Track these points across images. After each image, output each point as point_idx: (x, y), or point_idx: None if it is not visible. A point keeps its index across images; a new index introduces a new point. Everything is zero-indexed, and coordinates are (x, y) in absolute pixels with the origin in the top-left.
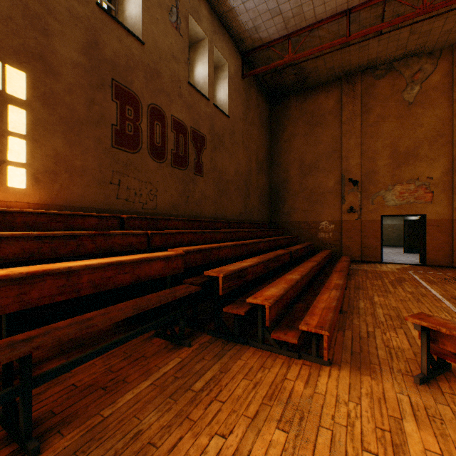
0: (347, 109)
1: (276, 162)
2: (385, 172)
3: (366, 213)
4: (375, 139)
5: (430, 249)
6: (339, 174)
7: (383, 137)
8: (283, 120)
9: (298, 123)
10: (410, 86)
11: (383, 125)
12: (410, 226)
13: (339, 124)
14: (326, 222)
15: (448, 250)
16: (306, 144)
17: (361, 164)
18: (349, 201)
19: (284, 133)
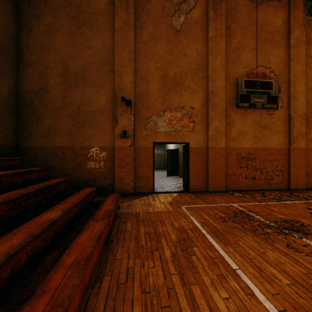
0: (120, 15)
1: (27, 60)
2: (157, 97)
3: (140, 139)
4: (148, 58)
5: (193, 175)
6: (112, 92)
7: (156, 58)
8: (38, 2)
9: (61, 14)
10: (177, 13)
11: (156, 45)
12: (171, 154)
13: (112, 31)
14: (97, 149)
15: (205, 176)
16: (72, 45)
17: (135, 84)
18: (123, 125)
19: (40, 22)
